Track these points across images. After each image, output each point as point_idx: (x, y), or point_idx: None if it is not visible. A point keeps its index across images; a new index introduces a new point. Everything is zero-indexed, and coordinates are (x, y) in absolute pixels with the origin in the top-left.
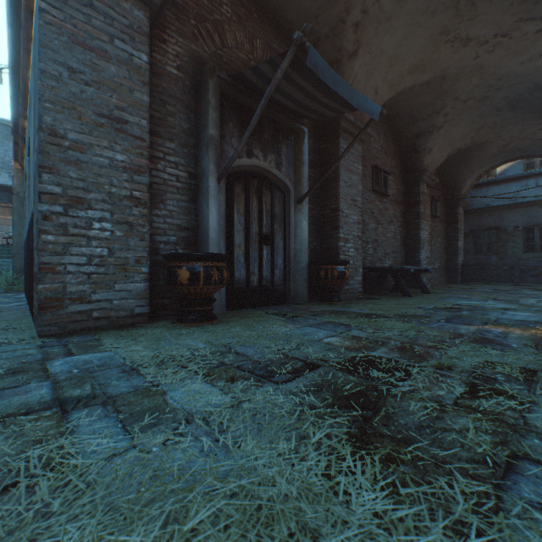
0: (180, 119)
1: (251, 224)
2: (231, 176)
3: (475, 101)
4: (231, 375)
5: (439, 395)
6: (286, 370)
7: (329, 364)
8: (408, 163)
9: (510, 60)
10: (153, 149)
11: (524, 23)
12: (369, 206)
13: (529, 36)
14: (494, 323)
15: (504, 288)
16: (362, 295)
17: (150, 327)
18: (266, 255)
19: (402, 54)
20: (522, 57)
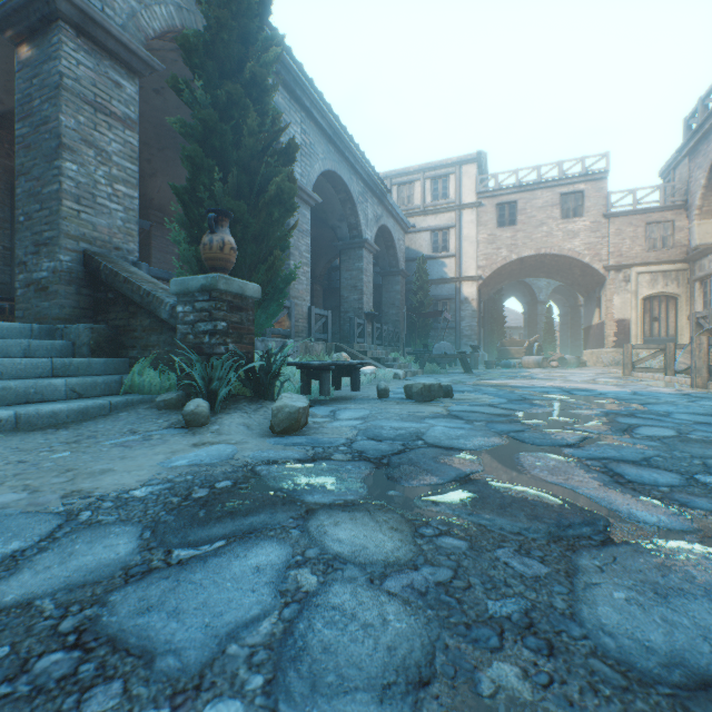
0: None
1: None
2: None
3: None
4: None
5: None
6: None
7: None
8: None
9: None
10: None
11: None
12: None
13: None
14: None
15: None
16: None
17: None
18: None
19: None
20: None
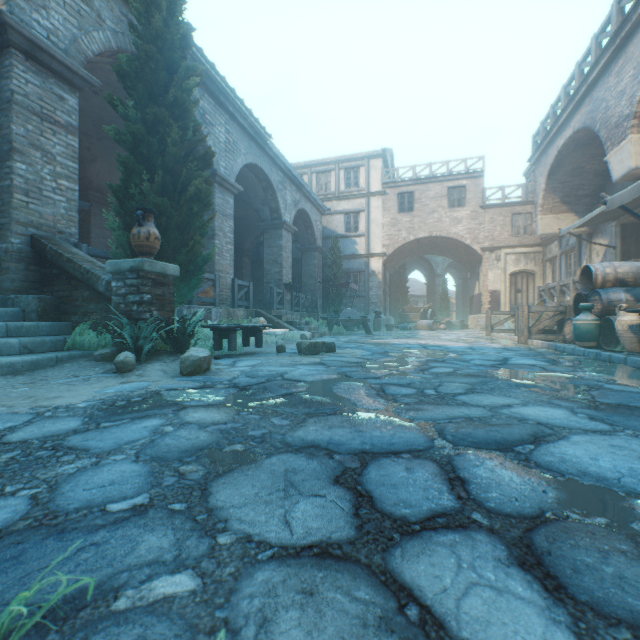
0: None
1: None
2: None
3: None
4: None
5: None
6: None
7: None
8: None
9: None
10: None
11: None
12: None
13: None
14: None
15: None
16: None
17: None
18: None
19: None
20: None
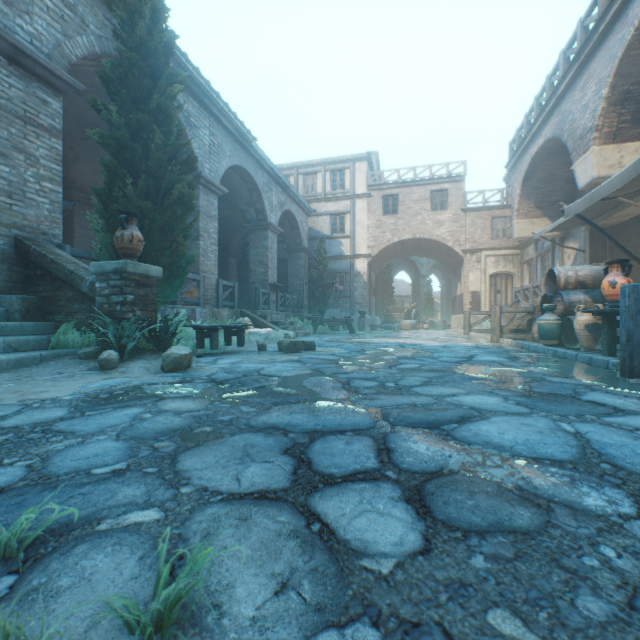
0: None
1: None
2: None
3: None
4: None
5: None
6: None
7: None
8: None
9: None
10: None
11: None
12: None
13: None
14: None
15: None
16: None
17: None
18: None
19: None
20: None
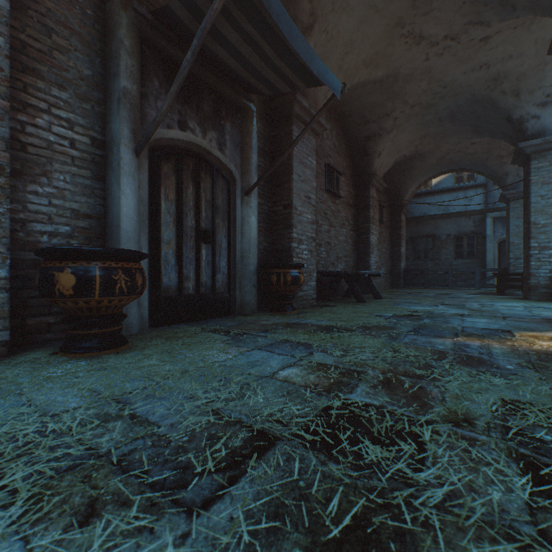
0: (78, 60)
1: (186, 216)
2: (157, 151)
3: (422, 107)
4: (94, 494)
5: (498, 507)
6: (215, 461)
7: (292, 431)
8: (359, 165)
9: (455, 68)
10: (29, 94)
11: (473, 27)
12: (322, 206)
13: (474, 44)
14: (464, 334)
15: (442, 292)
16: (316, 301)
17: (4, 365)
18: (205, 255)
19: (359, 41)
20: (466, 66)
